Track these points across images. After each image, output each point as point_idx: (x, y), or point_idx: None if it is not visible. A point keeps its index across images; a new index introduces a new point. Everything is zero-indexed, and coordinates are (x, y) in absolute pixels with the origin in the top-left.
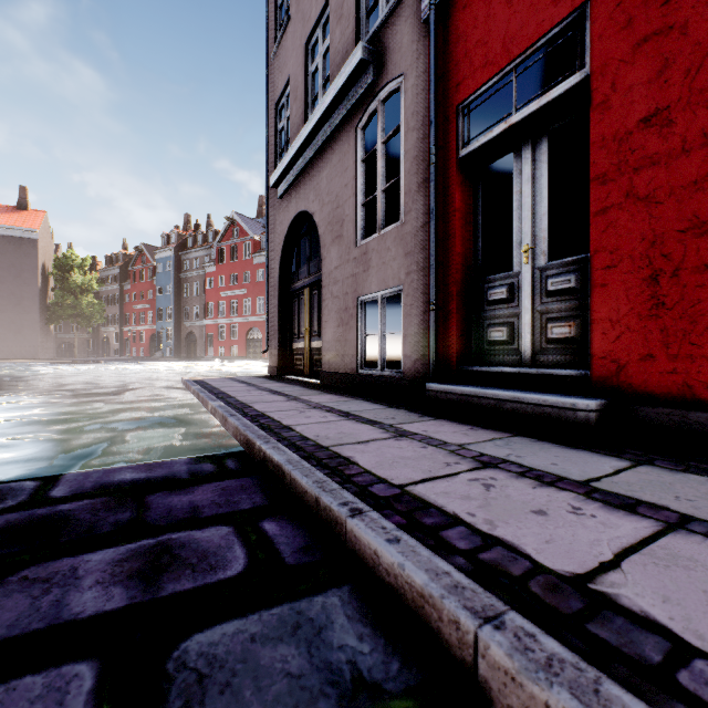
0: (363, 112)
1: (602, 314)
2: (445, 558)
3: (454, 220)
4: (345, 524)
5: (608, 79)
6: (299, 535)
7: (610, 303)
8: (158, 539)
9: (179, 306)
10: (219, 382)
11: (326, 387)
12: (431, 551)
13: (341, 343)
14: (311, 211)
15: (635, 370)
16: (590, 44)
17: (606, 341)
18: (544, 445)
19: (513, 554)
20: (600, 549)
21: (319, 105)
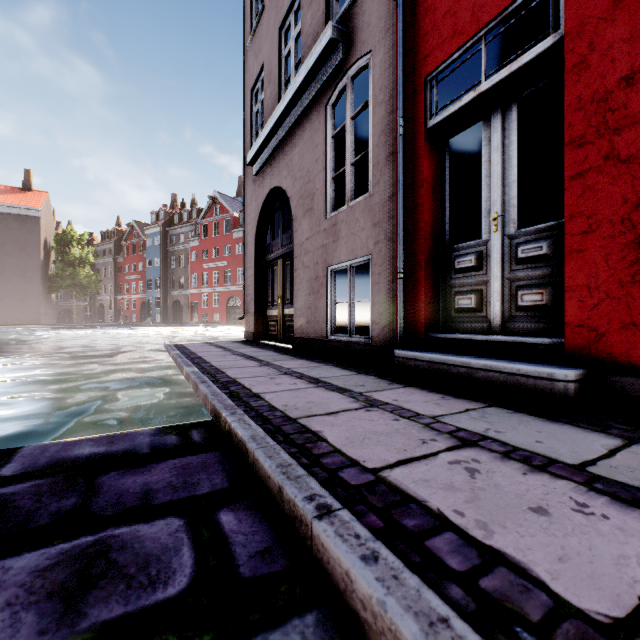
0: (332, 90)
1: (578, 281)
2: (436, 586)
3: (422, 190)
4: (311, 527)
5: (586, 38)
6: (258, 532)
7: (587, 270)
8: (98, 536)
9: (167, 277)
10: (198, 347)
11: (298, 352)
12: (418, 573)
13: (312, 310)
14: (284, 187)
15: (616, 338)
16: (565, 4)
17: (583, 308)
18: (522, 417)
19: (523, 581)
20: (631, 572)
21: (291, 85)
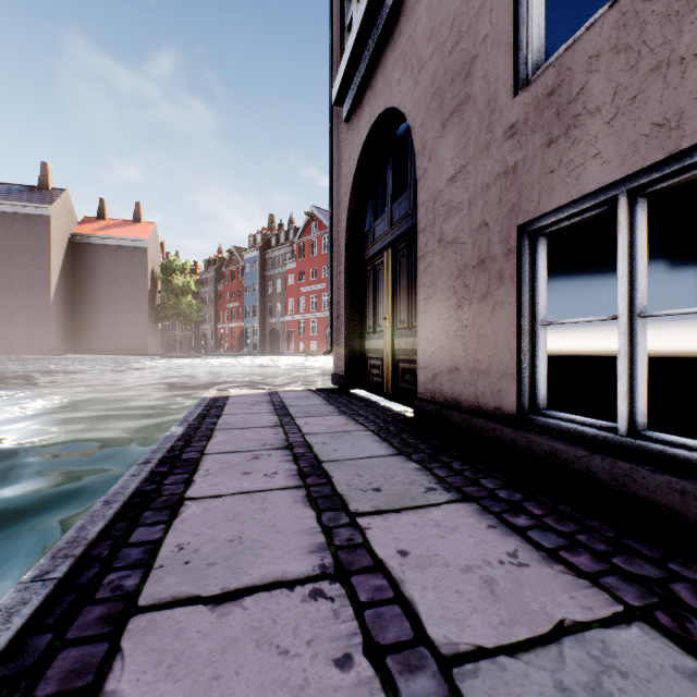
0: None
1: None
2: None
3: None
4: None
5: None
6: None
7: None
8: None
9: (264, 304)
10: (243, 406)
11: (432, 444)
12: None
13: (465, 343)
14: (395, 102)
15: None
16: None
17: None
18: None
19: None
20: None
21: None
